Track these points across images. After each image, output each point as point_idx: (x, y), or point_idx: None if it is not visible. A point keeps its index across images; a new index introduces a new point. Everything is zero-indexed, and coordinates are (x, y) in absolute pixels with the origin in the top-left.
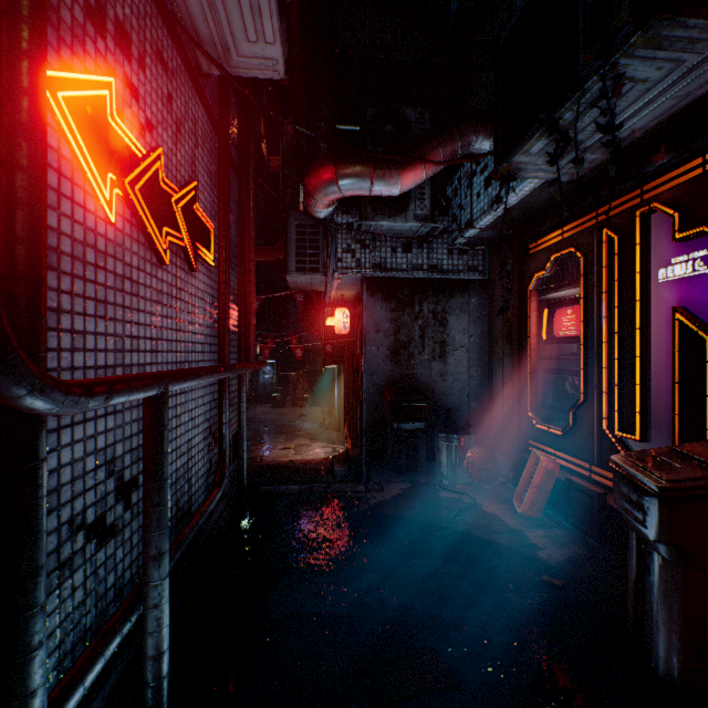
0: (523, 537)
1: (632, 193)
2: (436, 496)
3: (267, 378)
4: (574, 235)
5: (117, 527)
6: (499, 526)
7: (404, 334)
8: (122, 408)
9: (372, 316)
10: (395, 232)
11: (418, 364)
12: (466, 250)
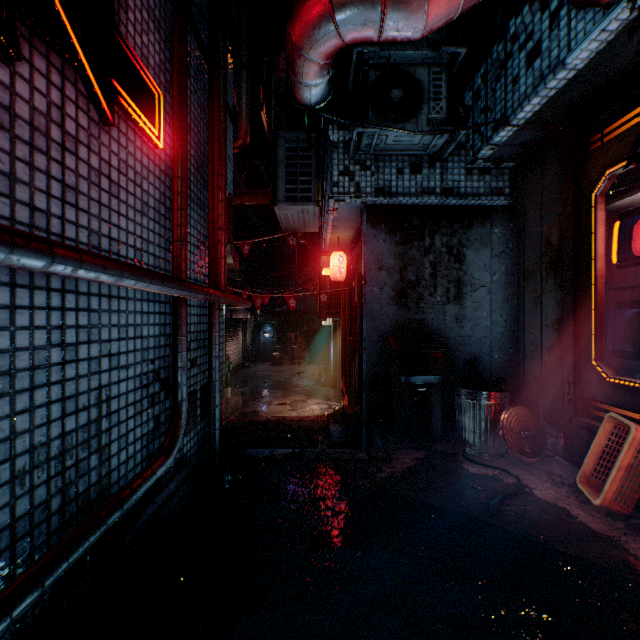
0: (621, 549)
1: None
2: (462, 471)
3: (267, 338)
4: None
5: None
6: (572, 525)
7: (411, 272)
8: None
9: (373, 251)
10: (402, 148)
11: (429, 307)
12: (488, 169)
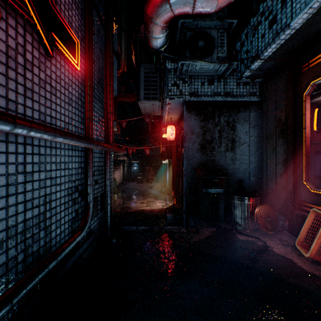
0: None
1: None
2: (235, 238)
3: (135, 169)
4: None
5: None
6: (294, 268)
7: (208, 135)
8: None
9: (189, 125)
10: (203, 72)
11: (217, 153)
12: (248, 82)
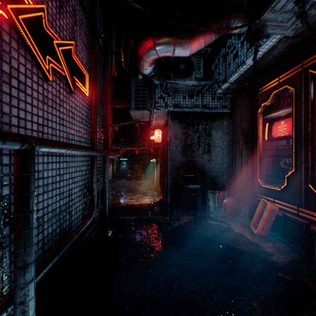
0: (260, 247)
1: None
2: (207, 223)
3: (124, 167)
4: (287, 78)
5: (3, 243)
6: (245, 240)
7: (189, 140)
8: (8, 163)
9: (173, 131)
10: (185, 88)
11: (196, 155)
12: (221, 97)
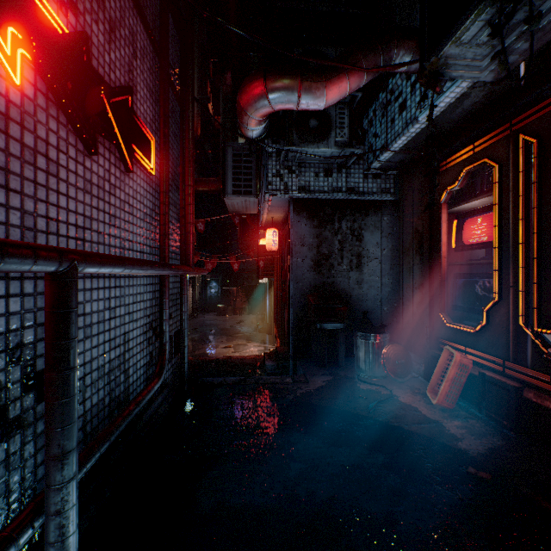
0: (441, 427)
1: (550, 97)
2: (356, 387)
3: (213, 292)
4: (487, 146)
5: (25, 420)
6: (417, 416)
7: (325, 248)
8: (32, 292)
9: (298, 232)
10: (318, 159)
11: (338, 273)
12: (379, 175)
